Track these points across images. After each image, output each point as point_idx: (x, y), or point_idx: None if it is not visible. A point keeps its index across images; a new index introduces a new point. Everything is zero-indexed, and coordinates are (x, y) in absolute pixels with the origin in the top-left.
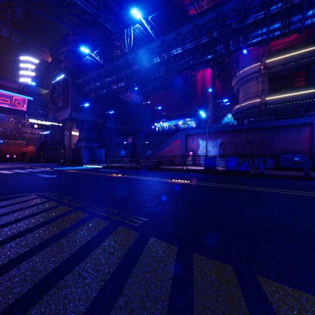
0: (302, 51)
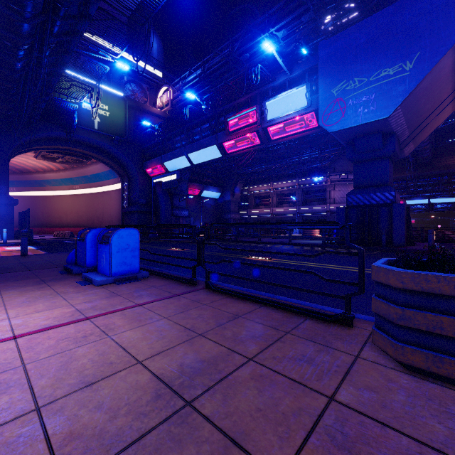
0: None
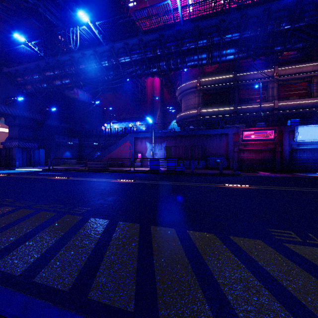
0: (225, 76)
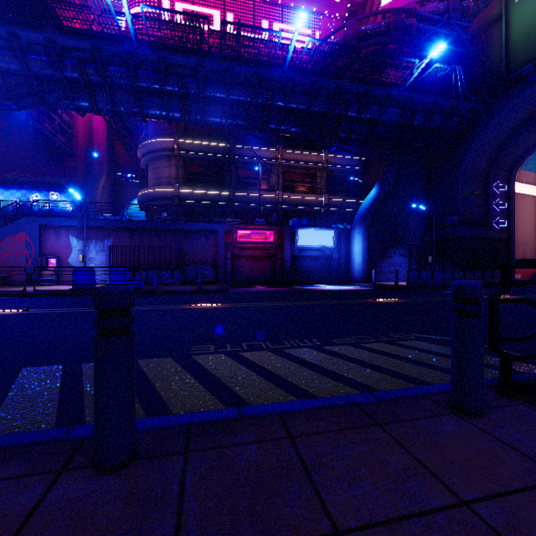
0: (217, 144)
